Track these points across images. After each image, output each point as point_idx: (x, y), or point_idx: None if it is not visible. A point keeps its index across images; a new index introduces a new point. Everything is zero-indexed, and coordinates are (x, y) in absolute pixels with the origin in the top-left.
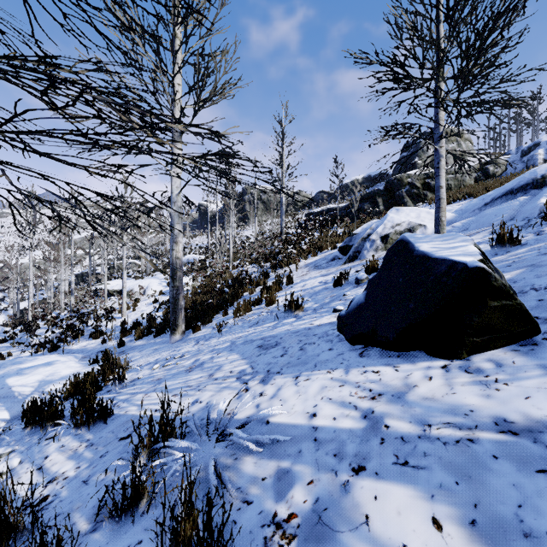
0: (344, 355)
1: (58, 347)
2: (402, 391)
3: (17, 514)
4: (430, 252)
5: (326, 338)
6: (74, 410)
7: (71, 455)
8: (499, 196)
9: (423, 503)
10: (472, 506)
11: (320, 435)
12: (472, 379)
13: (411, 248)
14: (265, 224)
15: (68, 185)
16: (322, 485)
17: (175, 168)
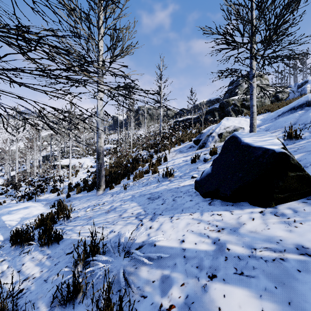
0: (199, 204)
1: (32, 197)
2: (236, 226)
3: (3, 302)
4: (251, 143)
5: (188, 193)
6: (40, 236)
7: (37, 263)
8: (286, 110)
9: (255, 301)
10: (287, 303)
11: (187, 254)
12: (279, 219)
13: (239, 140)
14: (150, 127)
15: (35, 102)
16: (190, 286)
17: (99, 95)
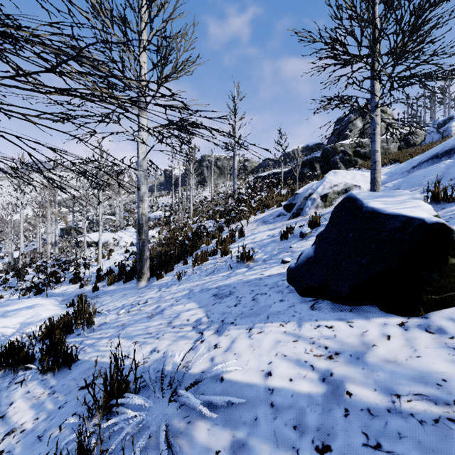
0: (295, 307)
1: (43, 291)
2: (360, 350)
3: None
4: (380, 208)
5: (277, 288)
6: (43, 355)
7: (33, 403)
8: (425, 160)
9: None
10: None
11: (277, 399)
12: (435, 340)
13: (359, 204)
14: (220, 186)
15: (19, 139)
16: None
17: (141, 136)
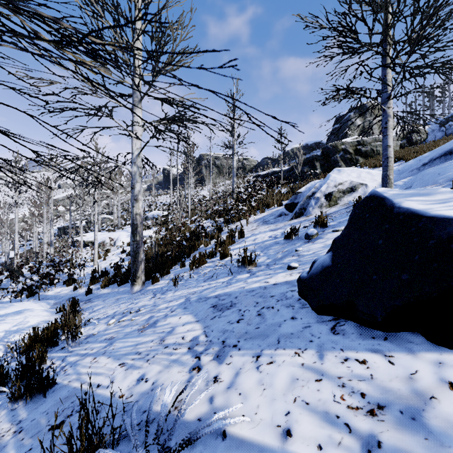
0: (311, 328)
1: (35, 293)
2: (413, 404)
3: None
4: (420, 209)
5: (286, 301)
6: (17, 376)
7: None
8: (437, 156)
9: None
10: None
11: None
12: None
13: (389, 204)
14: (219, 185)
15: None
16: None
17: (135, 131)
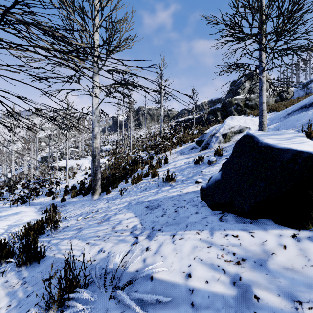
0: (207, 218)
1: (26, 201)
2: (262, 257)
3: None
4: (273, 144)
5: (193, 203)
6: (20, 252)
7: (9, 291)
8: (297, 109)
9: None
10: None
11: (196, 299)
12: None
13: (256, 141)
14: (151, 128)
15: None
16: None
17: (95, 92)
